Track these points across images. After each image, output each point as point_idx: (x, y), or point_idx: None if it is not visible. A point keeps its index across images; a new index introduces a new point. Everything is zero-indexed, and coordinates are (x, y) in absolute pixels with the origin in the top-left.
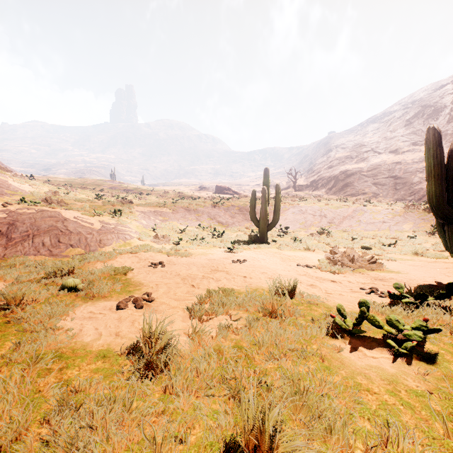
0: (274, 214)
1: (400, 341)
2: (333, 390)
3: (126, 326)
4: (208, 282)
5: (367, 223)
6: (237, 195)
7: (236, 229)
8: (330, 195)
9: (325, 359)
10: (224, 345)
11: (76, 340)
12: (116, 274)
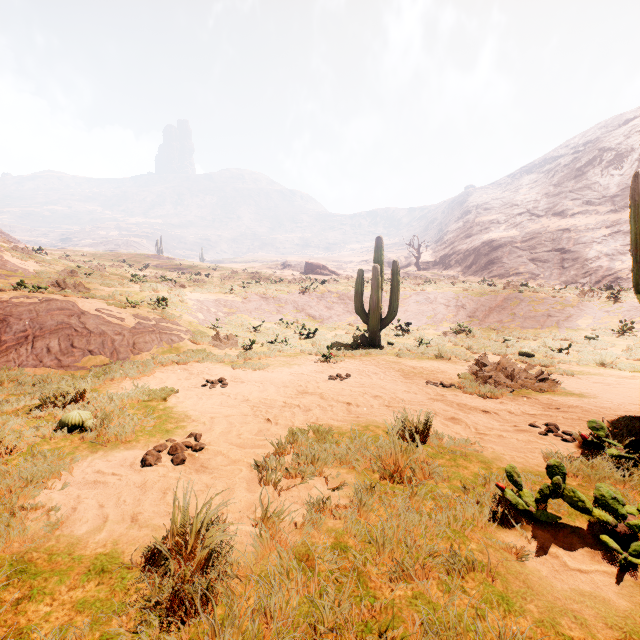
0: (390, 304)
1: (624, 537)
2: None
3: (152, 501)
4: (292, 414)
5: (524, 317)
6: (336, 275)
7: (335, 326)
8: (469, 276)
9: (495, 575)
10: (315, 545)
11: (61, 531)
12: (150, 399)
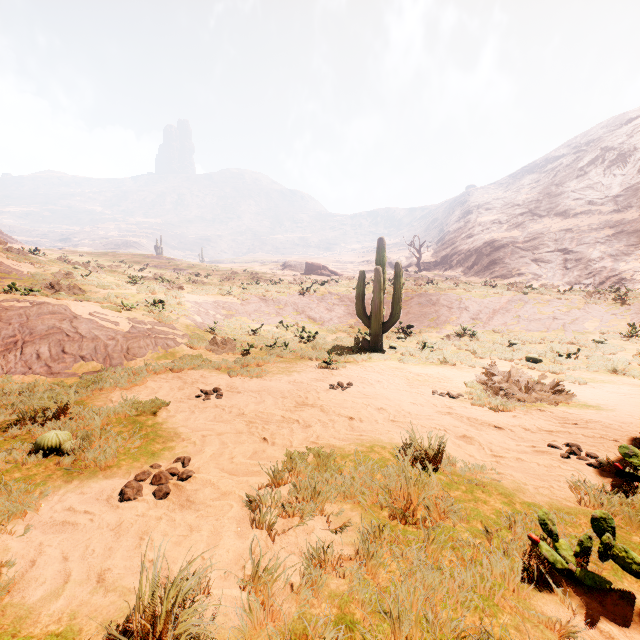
0: (392, 307)
1: None
2: None
3: (125, 550)
4: (290, 431)
5: (529, 319)
6: (336, 276)
7: (335, 328)
8: (471, 277)
9: None
10: (315, 621)
11: (11, 598)
12: (139, 414)
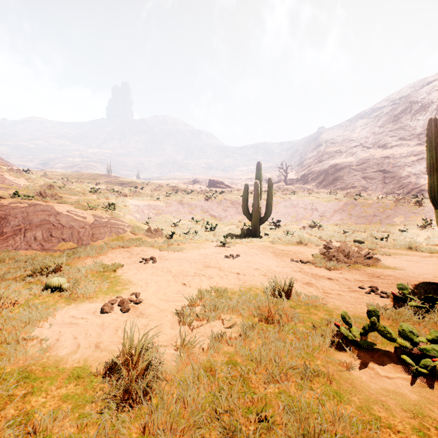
0: (266, 207)
1: (417, 356)
2: (350, 431)
3: (108, 335)
4: (200, 280)
5: (358, 216)
6: (229, 188)
7: (229, 222)
8: (321, 189)
9: (332, 380)
10: (216, 361)
11: (50, 353)
12: (105, 271)
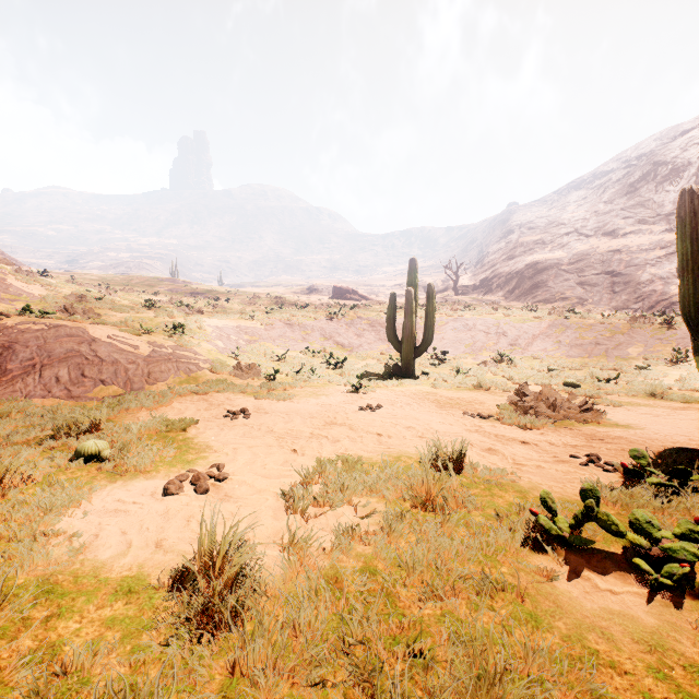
0: (425, 331)
1: (657, 560)
2: (550, 670)
3: (176, 528)
4: (319, 445)
5: (570, 345)
6: (366, 300)
7: (365, 355)
8: (512, 302)
9: (525, 596)
10: (344, 568)
11: (85, 556)
12: (169, 430)
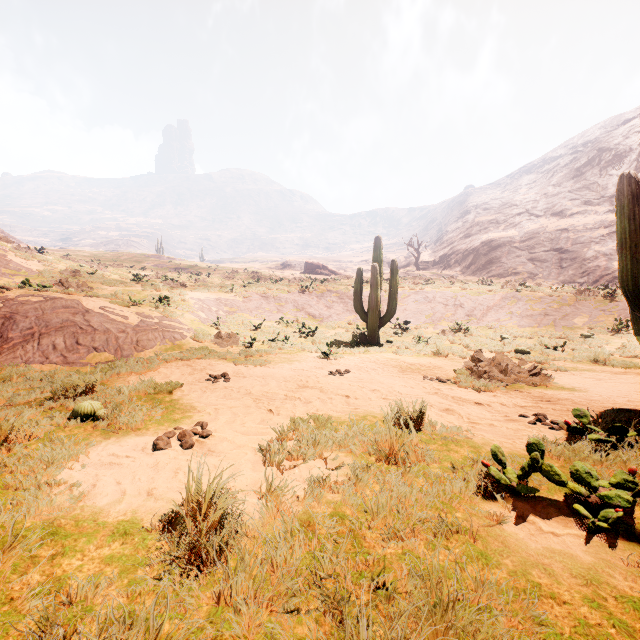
0: (388, 303)
1: (595, 506)
2: (497, 600)
3: (165, 479)
4: (293, 405)
5: (521, 316)
6: (335, 275)
7: (334, 325)
8: (468, 276)
9: (477, 537)
10: (316, 513)
11: (85, 503)
12: (157, 392)
